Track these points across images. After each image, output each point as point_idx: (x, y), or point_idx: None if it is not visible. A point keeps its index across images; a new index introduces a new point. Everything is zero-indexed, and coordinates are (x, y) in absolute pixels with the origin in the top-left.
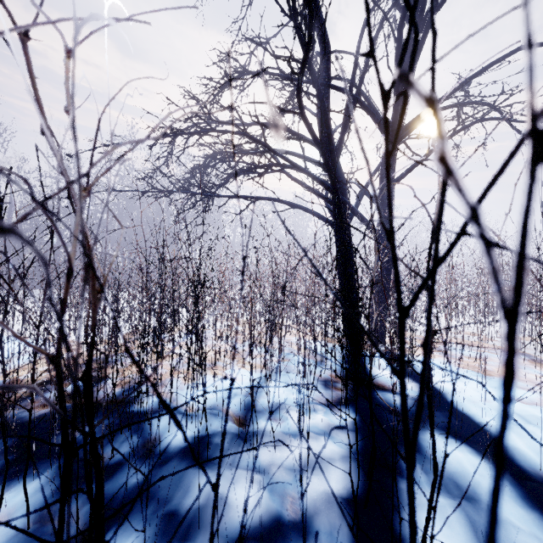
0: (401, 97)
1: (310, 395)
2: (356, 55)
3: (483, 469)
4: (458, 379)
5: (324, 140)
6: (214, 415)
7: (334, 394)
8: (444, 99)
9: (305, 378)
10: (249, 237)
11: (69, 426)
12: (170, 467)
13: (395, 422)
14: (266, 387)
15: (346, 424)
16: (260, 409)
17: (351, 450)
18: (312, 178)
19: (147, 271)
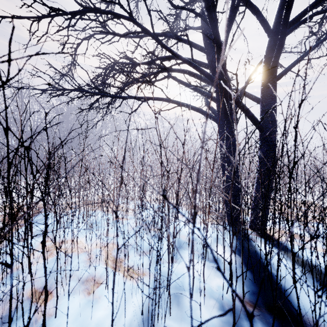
0: None
1: None
2: None
3: None
4: None
5: (208, 42)
6: None
7: None
8: None
9: None
10: None
11: None
12: None
13: None
14: None
15: None
16: None
17: None
18: (200, 72)
19: None
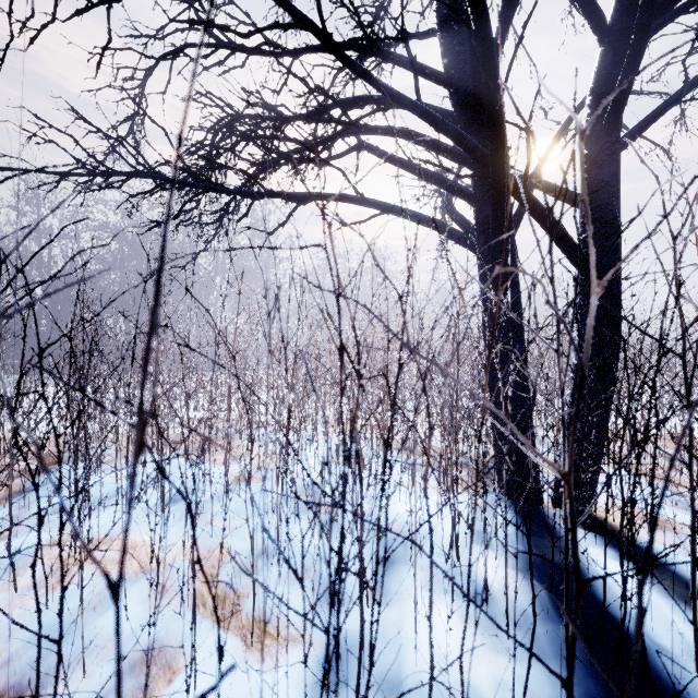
0: None
1: None
2: None
3: None
4: None
5: (455, 60)
6: None
7: None
8: None
9: None
10: None
11: None
12: None
13: None
14: None
15: None
16: None
17: None
18: (436, 126)
19: None
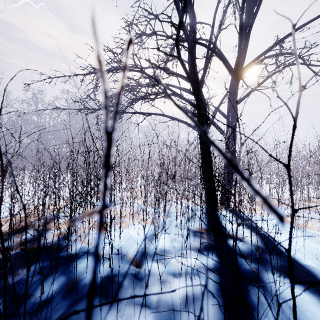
0: (242, 49)
1: (185, 243)
2: (213, 22)
3: (314, 305)
4: (282, 231)
5: (192, 77)
6: (119, 259)
7: (201, 242)
8: (269, 50)
9: (207, 317)
10: (118, 103)
11: (18, 268)
12: (84, 305)
13: (245, 264)
14: (152, 294)
15: (221, 288)
16: (151, 254)
17: (216, 288)
18: (185, 100)
19: (73, 160)
